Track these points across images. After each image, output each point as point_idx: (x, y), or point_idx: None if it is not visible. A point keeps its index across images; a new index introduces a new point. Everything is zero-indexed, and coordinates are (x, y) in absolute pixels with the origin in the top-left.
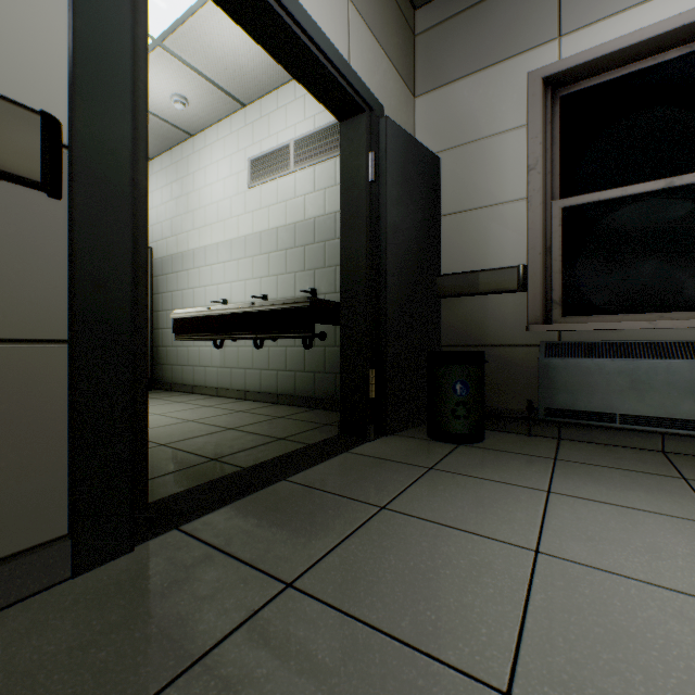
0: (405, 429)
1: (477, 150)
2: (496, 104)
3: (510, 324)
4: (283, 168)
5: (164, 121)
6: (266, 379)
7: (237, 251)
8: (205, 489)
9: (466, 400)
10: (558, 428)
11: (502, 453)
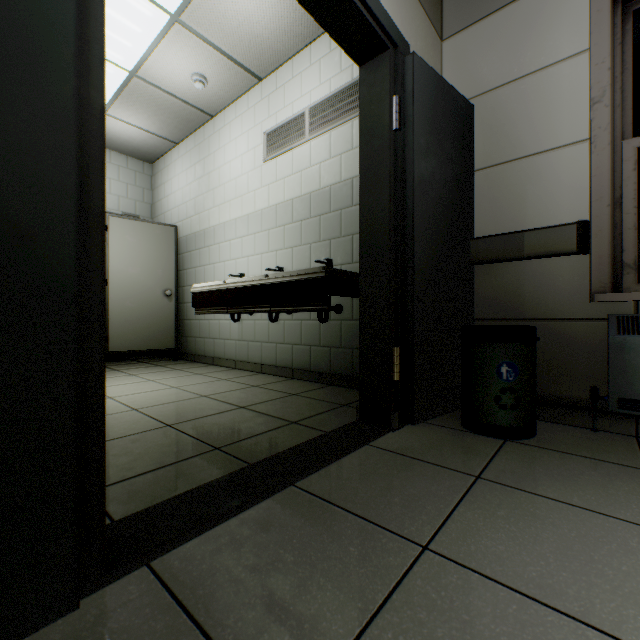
0: (434, 416)
1: (520, 89)
2: (546, 31)
3: (566, 293)
4: (298, 138)
5: (186, 103)
6: (281, 353)
7: (253, 225)
8: (196, 497)
9: (514, 386)
10: (635, 423)
11: (567, 456)
